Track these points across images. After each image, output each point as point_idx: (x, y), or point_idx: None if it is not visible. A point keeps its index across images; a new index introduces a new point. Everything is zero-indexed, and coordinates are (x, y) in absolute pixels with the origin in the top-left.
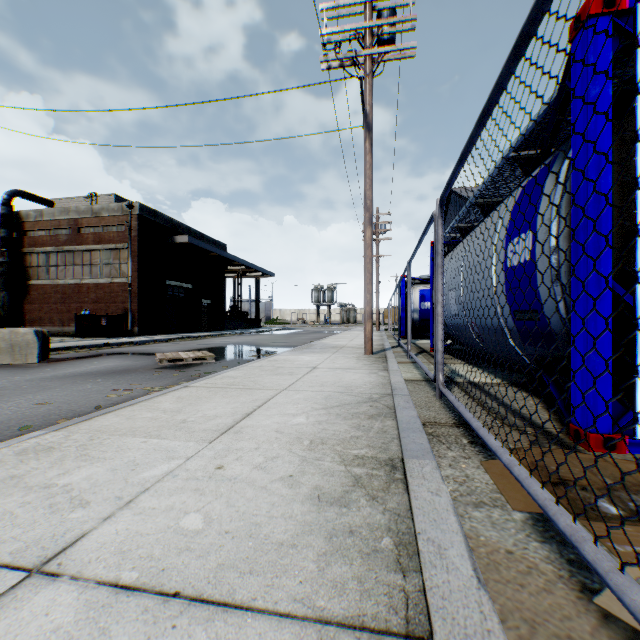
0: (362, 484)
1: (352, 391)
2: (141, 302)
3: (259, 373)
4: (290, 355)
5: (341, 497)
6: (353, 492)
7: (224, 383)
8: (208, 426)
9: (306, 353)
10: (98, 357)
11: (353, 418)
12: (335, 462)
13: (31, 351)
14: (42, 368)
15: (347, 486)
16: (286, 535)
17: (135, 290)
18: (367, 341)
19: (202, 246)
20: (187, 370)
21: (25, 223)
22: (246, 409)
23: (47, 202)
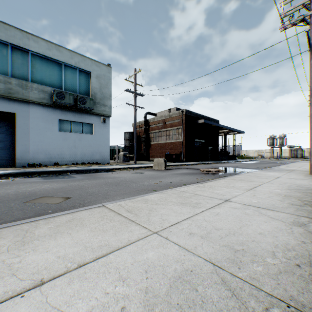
0: (307, 204)
1: (301, 186)
2: (186, 149)
3: (250, 177)
4: (261, 172)
5: (299, 205)
6: (304, 205)
7: (237, 179)
8: (242, 188)
9: (270, 172)
10: (179, 169)
11: (302, 193)
12: (296, 200)
13: (162, 165)
14: (167, 171)
15: (301, 204)
16: (282, 206)
17: (184, 144)
18: (311, 167)
19: (209, 123)
20: (215, 175)
21: (149, 123)
22: (253, 186)
23: (154, 114)
